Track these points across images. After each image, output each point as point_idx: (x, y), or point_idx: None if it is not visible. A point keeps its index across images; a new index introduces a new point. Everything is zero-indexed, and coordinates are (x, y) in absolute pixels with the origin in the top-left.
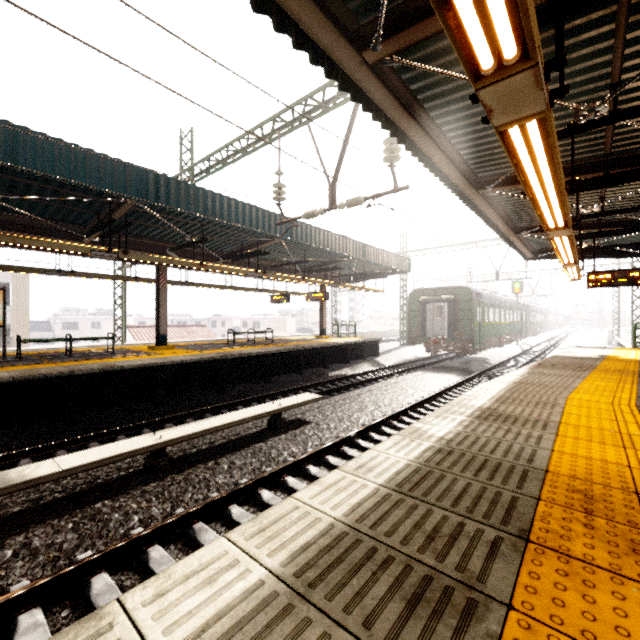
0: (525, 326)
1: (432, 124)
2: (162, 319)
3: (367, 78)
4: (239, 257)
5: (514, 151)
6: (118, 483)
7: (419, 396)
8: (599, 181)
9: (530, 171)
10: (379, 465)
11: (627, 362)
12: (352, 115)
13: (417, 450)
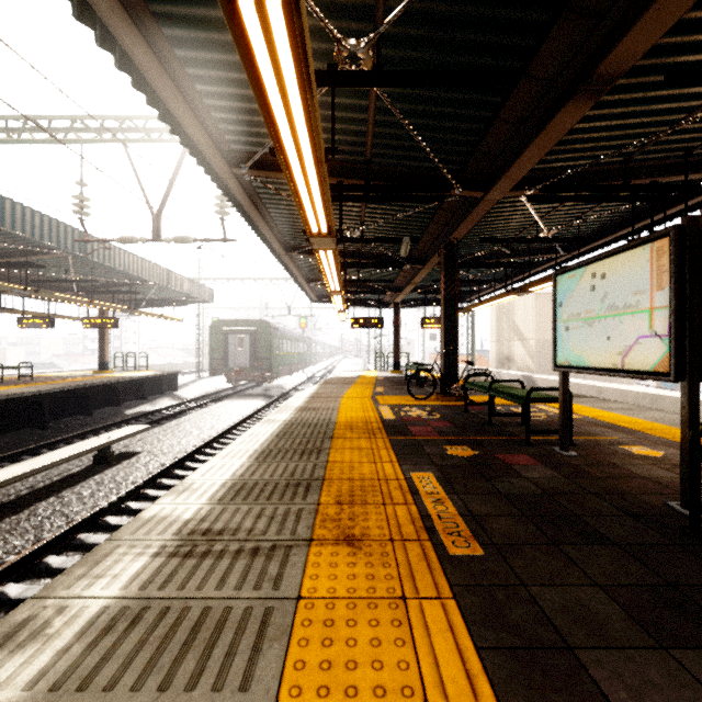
0: (309, 356)
1: (263, 207)
2: None
3: (231, 180)
4: None
5: (319, 255)
6: None
7: (235, 419)
8: (356, 265)
9: (326, 265)
10: (260, 433)
11: (370, 378)
12: (180, 158)
13: (275, 426)
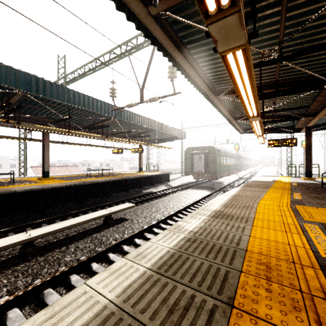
0: (240, 166)
1: (191, 57)
2: (46, 162)
3: (152, 24)
4: (92, 128)
5: (231, 70)
6: None
7: (188, 202)
8: (273, 93)
9: (239, 83)
10: (151, 253)
11: (285, 183)
12: (152, 52)
13: (176, 240)
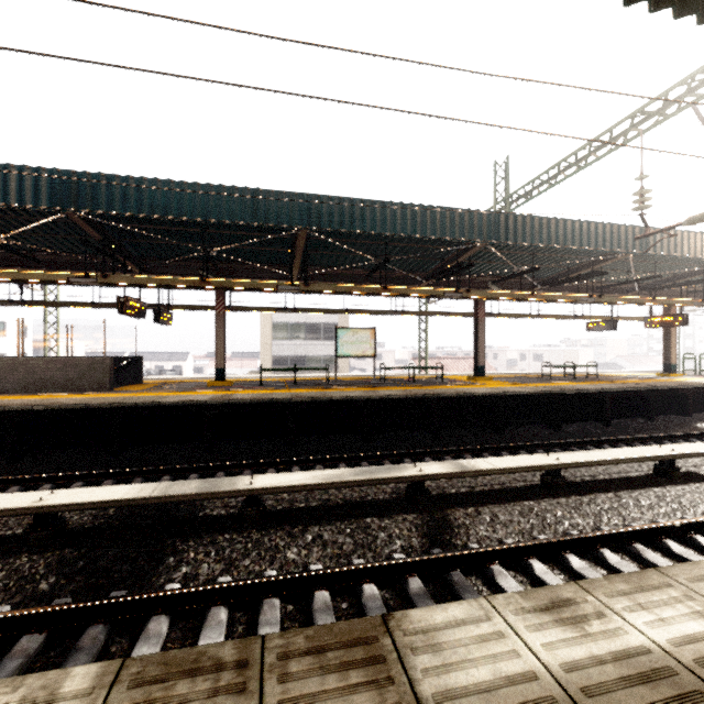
0: None
1: None
2: (480, 351)
3: None
4: (563, 282)
5: None
6: (526, 490)
7: None
8: None
9: None
10: None
11: None
12: None
13: None
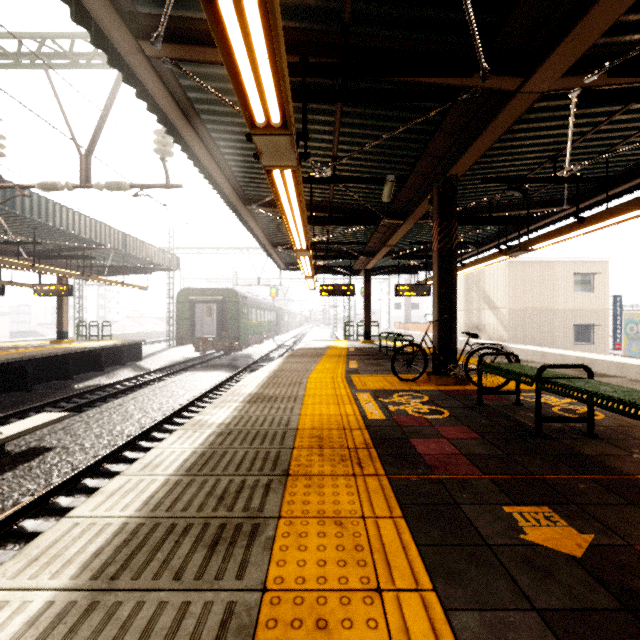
0: (279, 325)
1: (208, 135)
2: None
3: (144, 67)
4: None
5: (276, 186)
6: None
7: (191, 396)
8: (326, 220)
9: (286, 204)
10: (166, 459)
11: (341, 349)
12: (114, 86)
13: (201, 438)
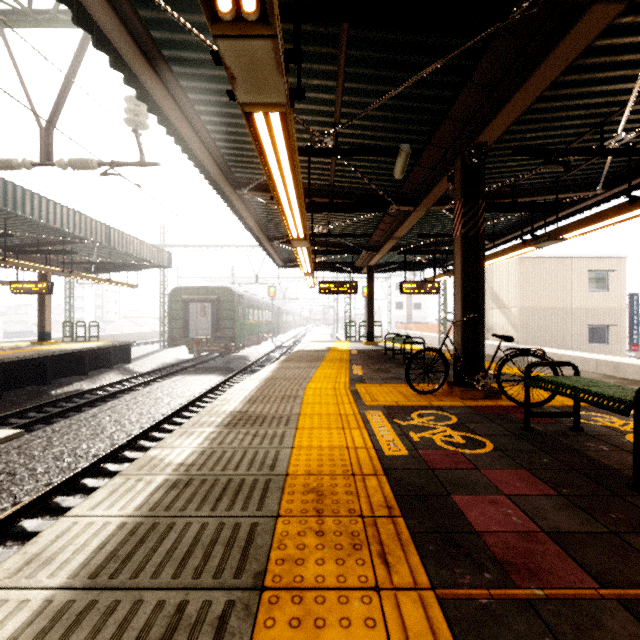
0: (278, 325)
1: (183, 95)
2: None
3: None
4: None
5: (262, 146)
6: None
7: (177, 404)
8: (327, 206)
9: (276, 173)
10: (70, 544)
11: (343, 352)
12: (80, 47)
13: (143, 493)
